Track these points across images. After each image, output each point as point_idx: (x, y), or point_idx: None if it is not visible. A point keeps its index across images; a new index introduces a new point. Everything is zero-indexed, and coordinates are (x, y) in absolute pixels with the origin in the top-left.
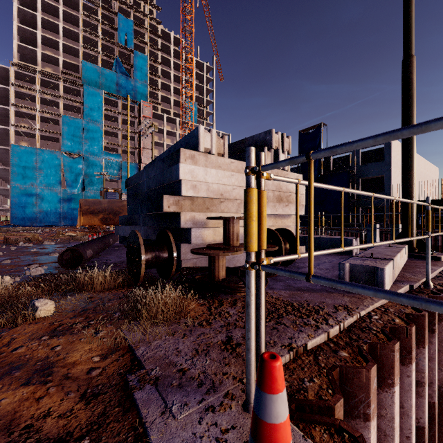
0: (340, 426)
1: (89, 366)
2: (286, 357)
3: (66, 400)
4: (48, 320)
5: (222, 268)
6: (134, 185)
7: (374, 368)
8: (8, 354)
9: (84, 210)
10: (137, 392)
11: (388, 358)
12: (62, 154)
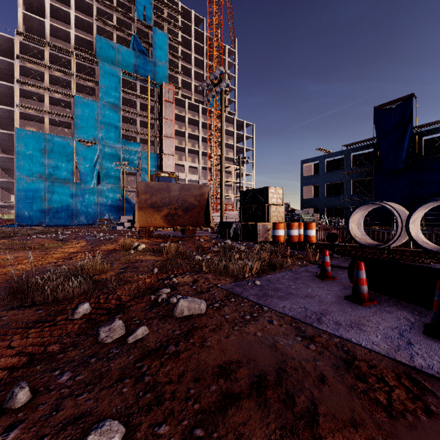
0: None
1: None
2: None
3: None
4: None
5: None
6: None
7: None
8: None
9: (140, 201)
10: None
11: None
12: (75, 140)
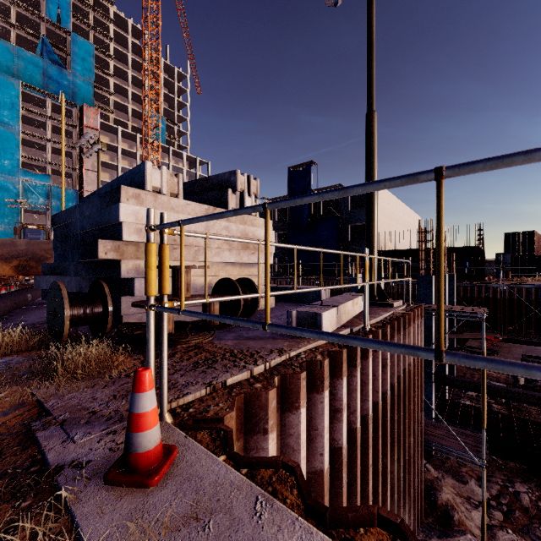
0: (220, 428)
1: None
2: (202, 391)
3: None
4: None
5: (169, 322)
6: (64, 224)
7: (273, 391)
8: None
9: None
10: (40, 432)
11: (296, 385)
12: None
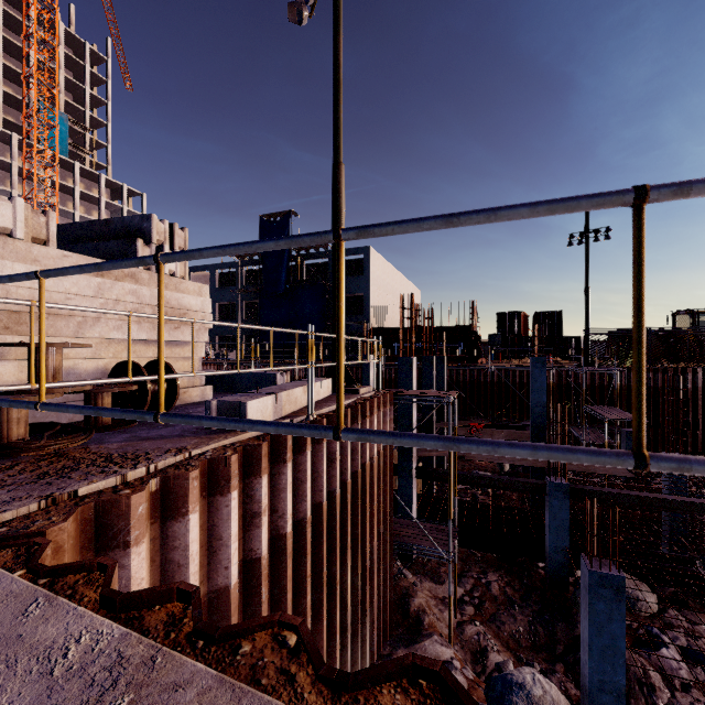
0: (34, 542)
1: None
2: (32, 506)
3: None
4: None
5: (18, 424)
6: None
7: (139, 495)
8: None
9: None
10: None
11: (183, 487)
12: None
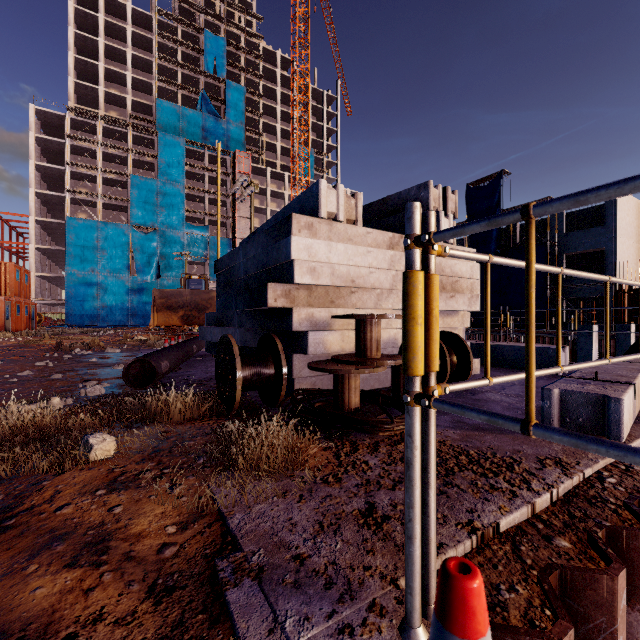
0: None
1: (161, 541)
2: (466, 544)
3: (126, 595)
4: (107, 464)
5: (355, 393)
6: (226, 269)
7: (622, 574)
8: (50, 516)
9: (158, 304)
10: (231, 590)
11: None
12: (131, 227)
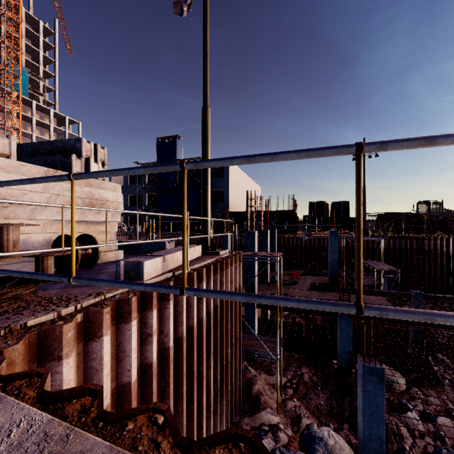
0: None
1: None
2: None
3: None
4: None
5: None
6: None
7: (68, 325)
8: None
9: None
10: None
11: (99, 319)
12: None
